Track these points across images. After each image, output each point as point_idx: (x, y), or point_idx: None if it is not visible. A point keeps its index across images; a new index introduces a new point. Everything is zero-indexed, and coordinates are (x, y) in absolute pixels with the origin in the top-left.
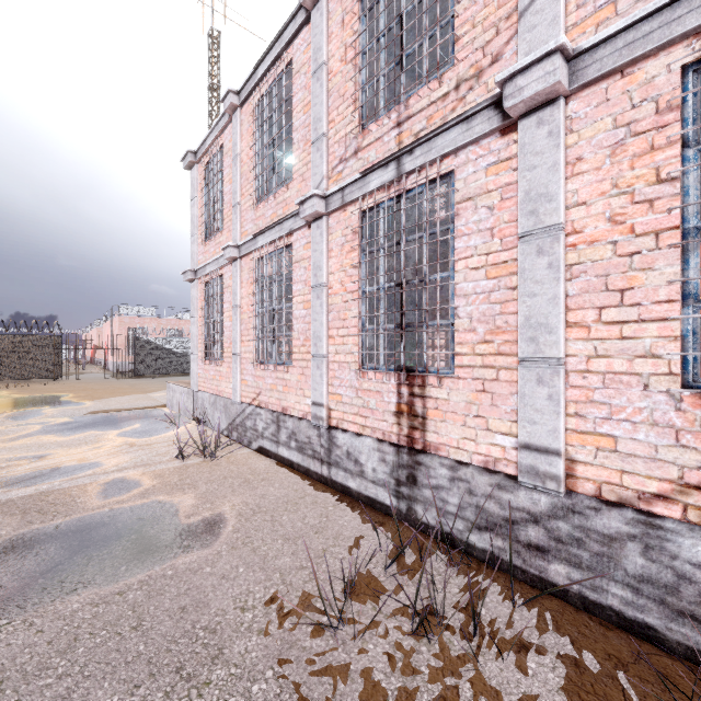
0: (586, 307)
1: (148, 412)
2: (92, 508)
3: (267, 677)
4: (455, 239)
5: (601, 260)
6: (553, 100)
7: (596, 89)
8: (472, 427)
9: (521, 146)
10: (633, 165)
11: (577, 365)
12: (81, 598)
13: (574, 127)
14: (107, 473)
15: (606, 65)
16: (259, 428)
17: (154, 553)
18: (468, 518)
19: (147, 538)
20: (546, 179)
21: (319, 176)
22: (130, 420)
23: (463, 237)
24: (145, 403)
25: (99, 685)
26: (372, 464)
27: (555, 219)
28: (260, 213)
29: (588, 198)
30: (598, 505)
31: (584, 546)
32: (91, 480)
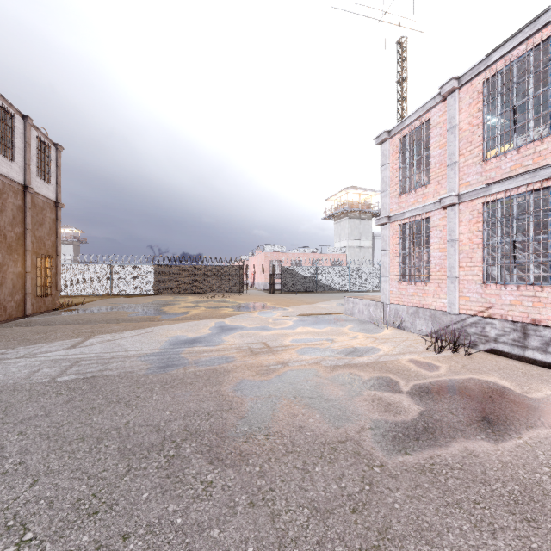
0: None
1: (339, 317)
2: (433, 376)
3: None
4: None
5: None
6: None
7: None
8: None
9: None
10: None
11: None
12: (547, 433)
13: None
14: (397, 355)
15: None
16: (489, 334)
17: (549, 414)
18: None
19: (519, 402)
20: None
21: None
22: (338, 321)
23: None
24: (324, 311)
25: None
26: None
27: None
28: (491, 166)
29: None
30: None
31: None
32: (394, 358)
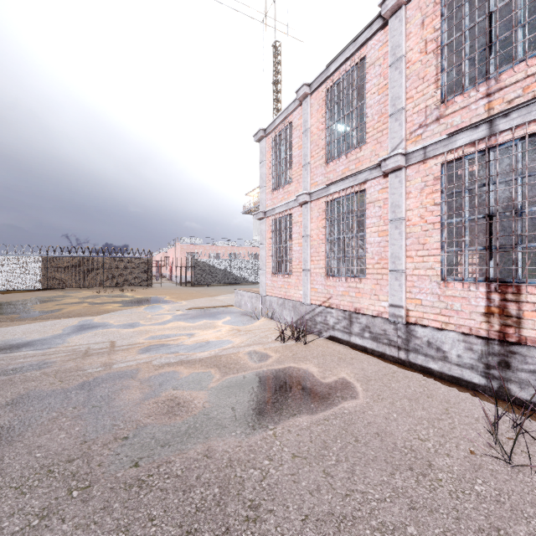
0: None
1: (226, 309)
2: (255, 368)
3: (480, 483)
4: None
5: None
6: None
7: None
8: None
9: None
10: None
11: None
12: (304, 420)
13: None
14: (242, 347)
15: None
16: (329, 323)
17: (323, 399)
18: None
19: (309, 389)
20: None
21: (397, 139)
22: (221, 314)
23: None
24: (218, 303)
25: (366, 469)
26: (457, 352)
27: None
28: (330, 168)
29: None
30: None
31: None
32: (236, 350)
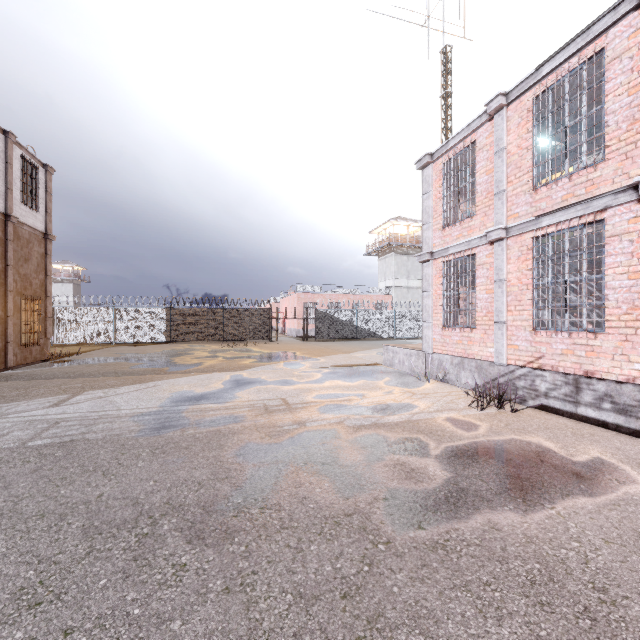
0: None
1: (377, 368)
2: (470, 437)
3: None
4: None
5: None
6: None
7: None
8: None
9: None
10: None
11: None
12: (585, 502)
13: None
14: (433, 412)
15: None
16: (539, 388)
17: (591, 480)
18: None
19: (561, 467)
20: None
21: None
22: (375, 373)
23: None
24: (361, 361)
25: None
26: None
27: None
28: (541, 195)
29: None
30: None
31: None
32: (429, 416)
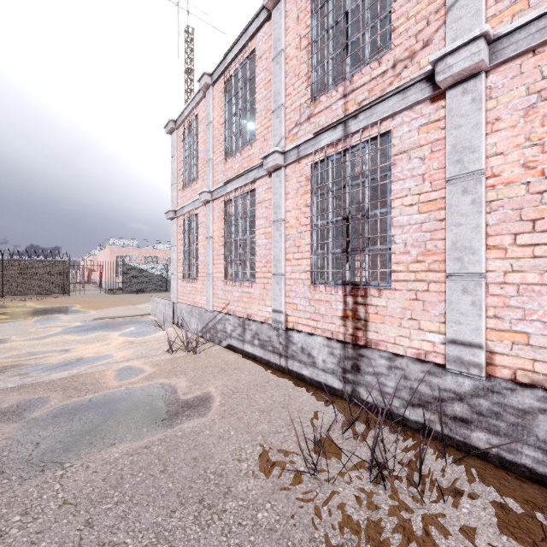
0: (503, 233)
1: (138, 318)
2: (113, 387)
3: (267, 508)
4: (392, 183)
5: (516, 197)
6: (476, 74)
7: (512, 65)
8: (406, 327)
9: (449, 110)
10: (543, 123)
11: (496, 278)
12: (119, 450)
13: (493, 95)
14: (118, 362)
15: (521, 46)
16: (227, 330)
17: (165, 420)
18: (403, 397)
19: (157, 409)
20: (469, 135)
21: (278, 137)
22: (126, 324)
23: (399, 181)
24: (134, 312)
25: (145, 509)
26: (323, 357)
27: (478, 166)
28: (228, 166)
29: (505, 149)
30: (513, 386)
31: (501, 418)
32: (107, 367)
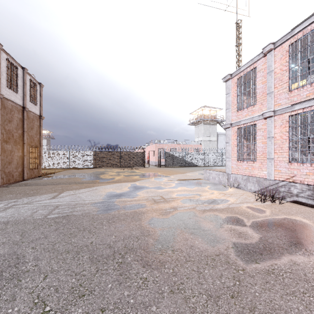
0: None
1: (201, 181)
2: (263, 216)
3: None
4: None
5: None
6: None
7: None
8: None
9: None
10: None
11: None
12: None
13: None
14: (239, 203)
15: None
16: (293, 192)
17: None
18: None
19: None
20: None
21: None
22: (201, 183)
23: None
24: (192, 177)
25: None
26: None
27: None
28: (294, 94)
29: None
30: None
31: None
32: (237, 205)
